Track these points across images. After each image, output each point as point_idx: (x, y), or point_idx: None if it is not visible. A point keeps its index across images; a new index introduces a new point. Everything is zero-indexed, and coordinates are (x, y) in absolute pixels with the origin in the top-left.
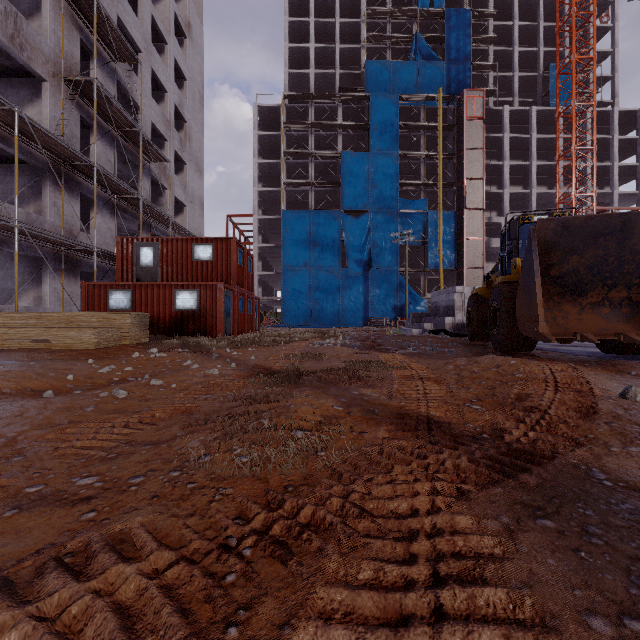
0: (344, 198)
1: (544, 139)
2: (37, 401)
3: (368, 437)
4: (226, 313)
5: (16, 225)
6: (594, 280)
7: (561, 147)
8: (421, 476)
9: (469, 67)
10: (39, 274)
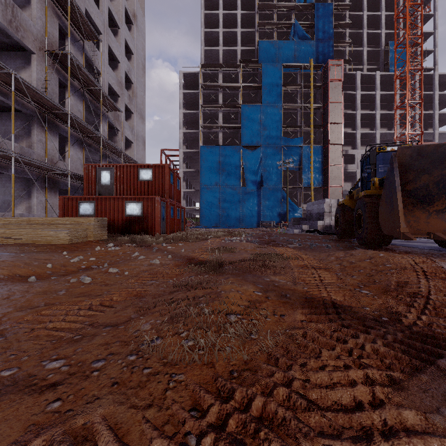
0: (243, 137)
1: (385, 95)
2: (22, 285)
3: (288, 320)
4: (162, 218)
5: (13, 155)
6: (439, 193)
7: (397, 100)
8: (349, 361)
9: (332, 44)
10: (29, 190)
